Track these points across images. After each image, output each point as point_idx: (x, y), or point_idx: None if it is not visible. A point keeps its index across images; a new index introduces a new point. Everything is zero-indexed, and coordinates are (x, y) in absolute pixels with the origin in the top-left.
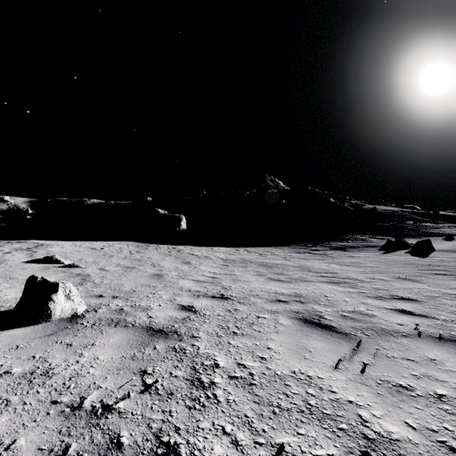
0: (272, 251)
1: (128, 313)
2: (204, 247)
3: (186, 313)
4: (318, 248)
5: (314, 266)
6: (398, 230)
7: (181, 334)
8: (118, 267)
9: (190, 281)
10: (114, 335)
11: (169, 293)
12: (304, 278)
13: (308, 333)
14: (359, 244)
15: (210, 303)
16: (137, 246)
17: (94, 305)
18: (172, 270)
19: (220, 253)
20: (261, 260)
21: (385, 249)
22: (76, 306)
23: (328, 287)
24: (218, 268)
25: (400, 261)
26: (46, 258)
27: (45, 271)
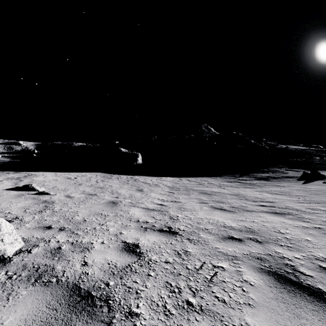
0: (208, 181)
1: (63, 255)
2: (154, 177)
3: (128, 258)
4: (244, 178)
5: (248, 194)
6: (309, 164)
7: (113, 305)
8: (82, 194)
9: (140, 210)
10: (20, 306)
11: (118, 224)
12: (245, 207)
13: (296, 308)
14: (278, 175)
15: (157, 239)
16: (103, 176)
17: (34, 241)
18: (126, 197)
19: (167, 182)
20: (201, 188)
21: (303, 180)
22: (5, 247)
23: (276, 219)
24: (165, 196)
25: (324, 191)
26: (24, 186)
27: (17, 197)
